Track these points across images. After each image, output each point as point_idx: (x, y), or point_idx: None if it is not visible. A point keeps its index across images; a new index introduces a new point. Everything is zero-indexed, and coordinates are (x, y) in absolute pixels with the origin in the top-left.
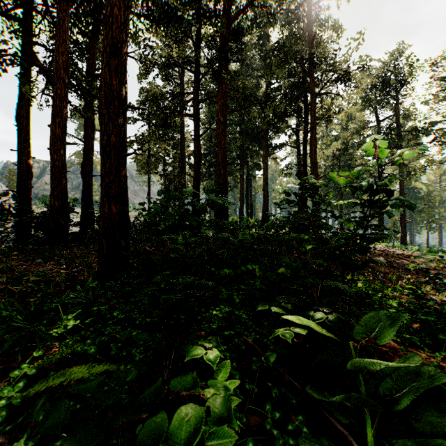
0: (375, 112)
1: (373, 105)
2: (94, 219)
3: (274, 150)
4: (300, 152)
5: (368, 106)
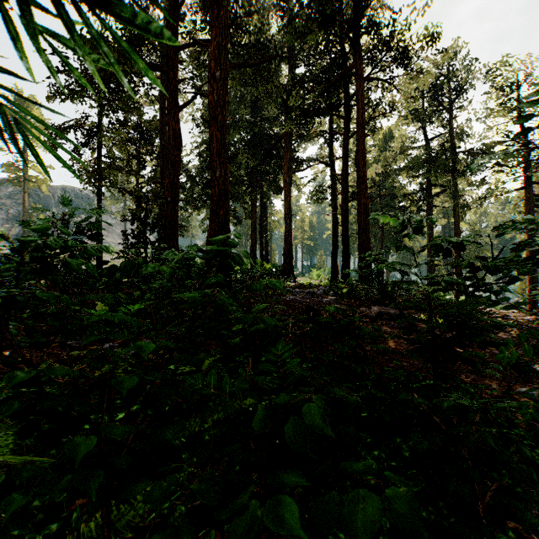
0: (425, 127)
1: (421, 118)
2: None
3: (299, 167)
4: (334, 171)
5: (418, 117)
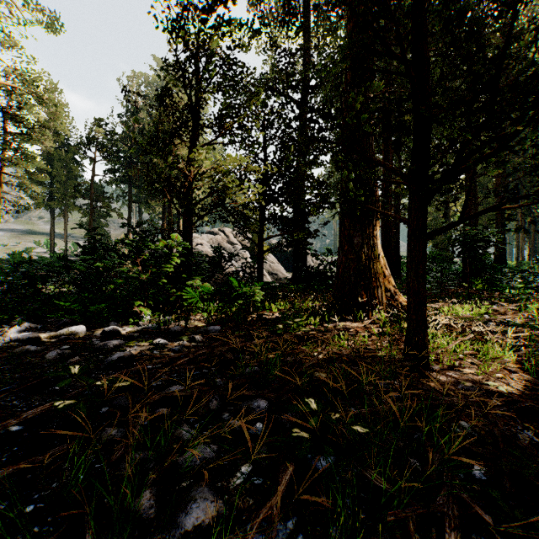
0: None
1: None
2: None
3: None
4: None
5: None
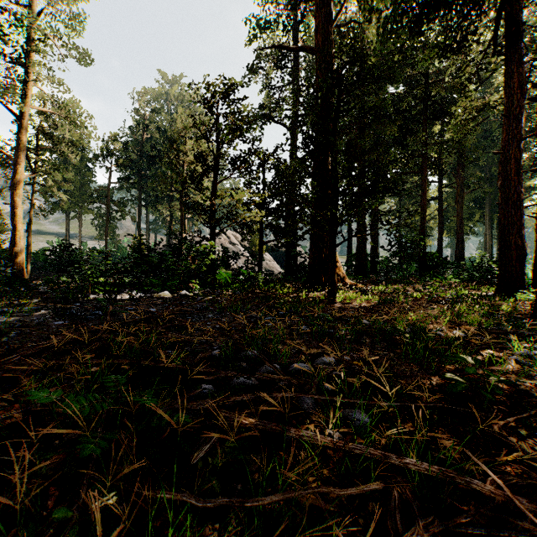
0: None
1: None
2: (378, 263)
3: (529, 192)
4: None
5: None
